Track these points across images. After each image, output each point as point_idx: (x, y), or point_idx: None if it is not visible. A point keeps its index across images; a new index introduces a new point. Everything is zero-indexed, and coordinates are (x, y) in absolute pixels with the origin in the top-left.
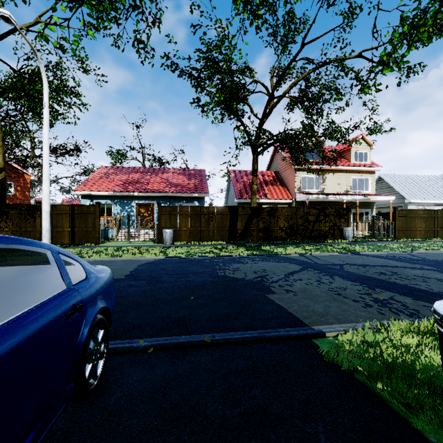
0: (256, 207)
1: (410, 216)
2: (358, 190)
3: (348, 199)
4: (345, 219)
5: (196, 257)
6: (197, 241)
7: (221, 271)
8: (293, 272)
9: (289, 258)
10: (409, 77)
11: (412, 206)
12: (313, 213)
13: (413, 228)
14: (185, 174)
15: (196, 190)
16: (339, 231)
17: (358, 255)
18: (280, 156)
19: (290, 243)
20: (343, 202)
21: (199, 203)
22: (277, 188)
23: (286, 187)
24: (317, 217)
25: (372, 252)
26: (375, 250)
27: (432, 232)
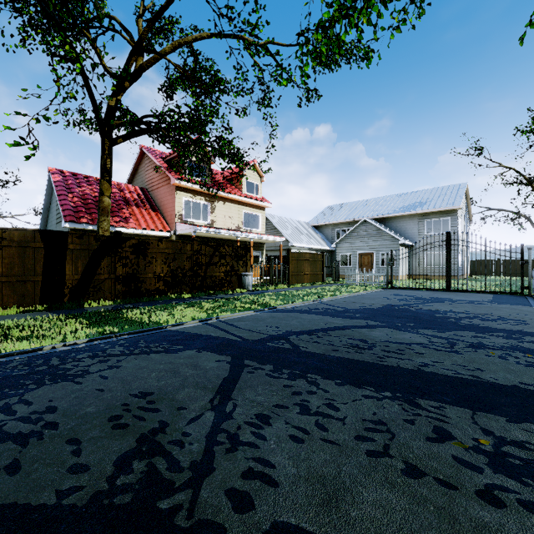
0: (110, 236)
1: (301, 259)
2: (250, 228)
3: (243, 236)
4: (244, 262)
5: None
6: None
7: None
8: (224, 385)
9: (189, 334)
10: (309, 100)
11: (294, 250)
12: (205, 252)
13: (303, 273)
14: None
15: None
16: (237, 278)
17: (281, 312)
18: (151, 165)
19: (174, 300)
20: (238, 240)
21: None
22: (146, 213)
23: (160, 212)
24: (211, 258)
25: (289, 305)
26: (290, 301)
27: (315, 277)
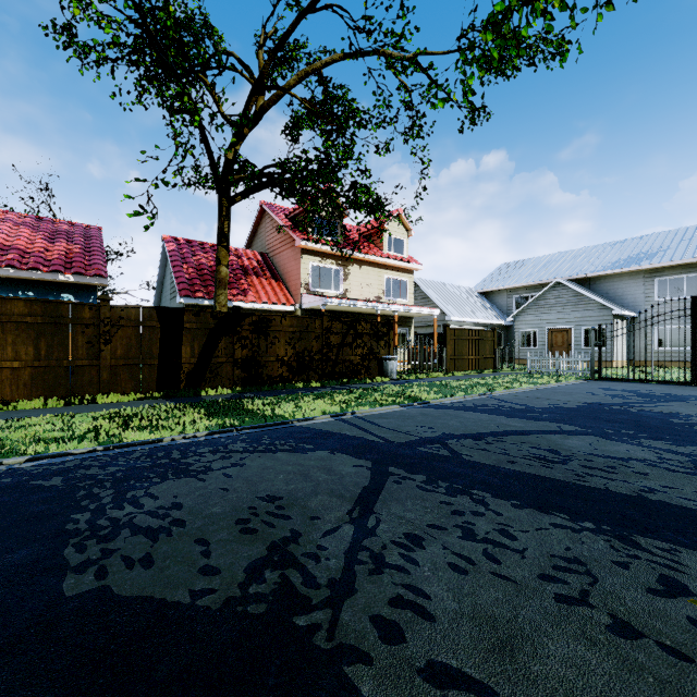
0: (228, 313)
1: (462, 338)
2: (394, 298)
3: (384, 309)
4: (386, 342)
5: (16, 465)
6: (60, 397)
7: (86, 555)
8: (365, 495)
9: (319, 432)
10: (474, 123)
11: (453, 326)
12: (337, 330)
13: (465, 356)
14: (39, 227)
15: (70, 266)
16: (377, 362)
17: (435, 409)
18: (272, 224)
19: (300, 390)
20: (377, 314)
21: (77, 299)
22: (267, 283)
23: (283, 282)
24: (344, 338)
25: (447, 400)
26: (448, 394)
27: (483, 362)
